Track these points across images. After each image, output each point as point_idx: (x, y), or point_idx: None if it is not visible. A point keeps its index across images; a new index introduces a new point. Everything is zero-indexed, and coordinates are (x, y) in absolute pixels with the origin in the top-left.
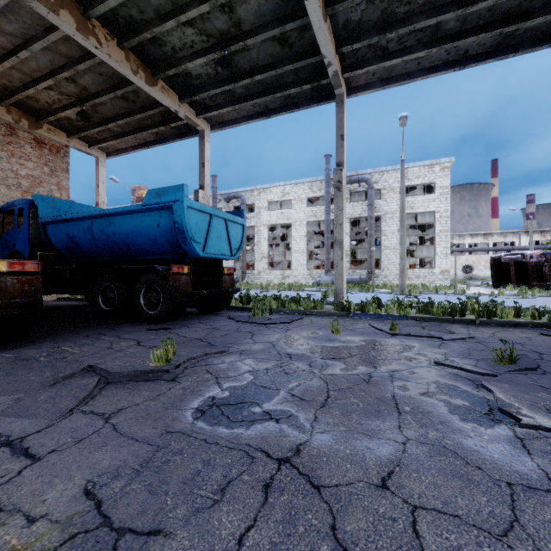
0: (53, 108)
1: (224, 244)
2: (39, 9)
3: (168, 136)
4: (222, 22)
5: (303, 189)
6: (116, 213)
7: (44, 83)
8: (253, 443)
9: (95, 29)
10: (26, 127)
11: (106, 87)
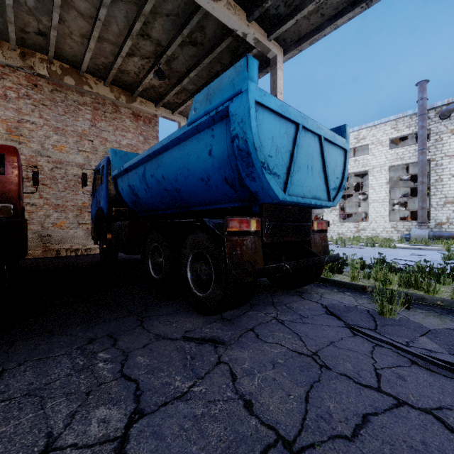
0: (140, 78)
1: (317, 181)
2: None
3: None
4: None
5: (384, 130)
6: (163, 148)
7: (125, 47)
8: None
9: None
10: (124, 102)
11: (175, 32)
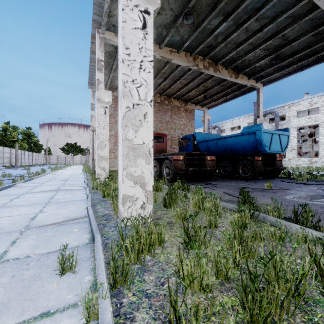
0: (193, 97)
1: (278, 146)
2: (203, 71)
3: (238, 94)
4: (277, 42)
5: None
6: (228, 137)
7: (194, 90)
8: (314, 203)
9: (218, 68)
10: (183, 106)
11: (215, 84)
